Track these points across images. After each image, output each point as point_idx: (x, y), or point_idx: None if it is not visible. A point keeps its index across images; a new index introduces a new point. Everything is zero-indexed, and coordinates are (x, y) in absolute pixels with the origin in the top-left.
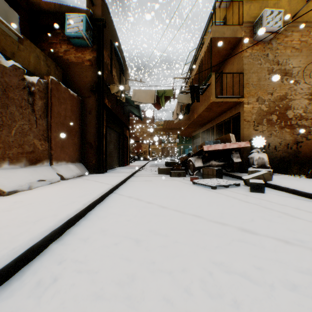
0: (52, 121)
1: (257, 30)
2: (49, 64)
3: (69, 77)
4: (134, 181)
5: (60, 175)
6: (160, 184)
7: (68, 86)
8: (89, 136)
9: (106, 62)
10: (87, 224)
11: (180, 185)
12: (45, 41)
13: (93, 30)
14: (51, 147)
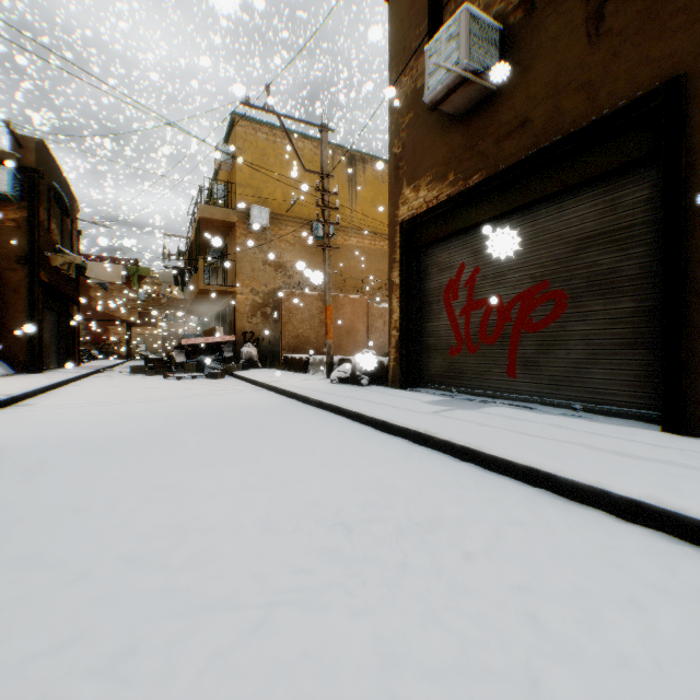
0: None
1: (248, 221)
2: None
3: None
4: (92, 379)
5: None
6: (126, 379)
7: None
8: (17, 323)
9: (44, 220)
10: (57, 391)
11: (148, 379)
12: None
13: (23, 180)
14: None
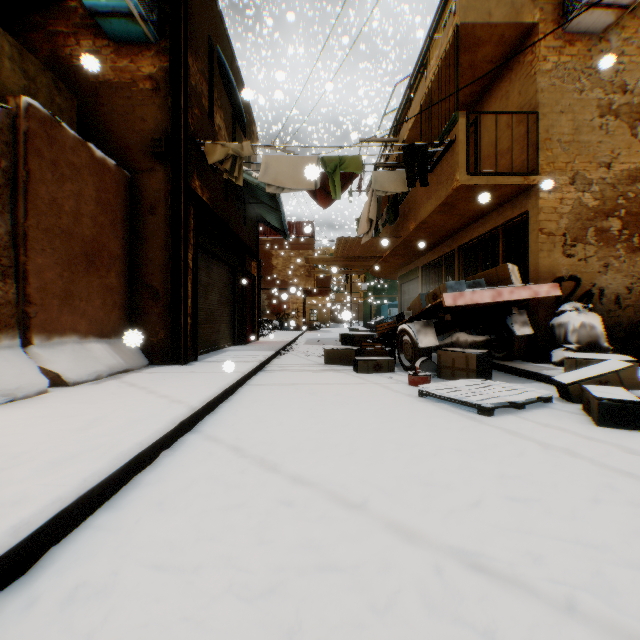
0: (32, 222)
1: (575, 4)
2: (32, 73)
3: (99, 120)
4: (262, 387)
5: (54, 373)
6: (332, 395)
7: (98, 142)
8: (151, 269)
9: (196, 88)
10: None
11: (387, 402)
12: (39, 29)
13: (160, 2)
14: (27, 296)
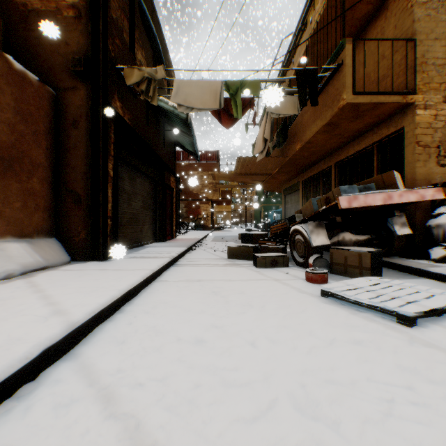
0: None
1: None
2: None
3: (28, 44)
4: (170, 283)
5: None
6: (235, 294)
7: (27, 64)
8: (74, 177)
9: (117, 22)
10: None
11: (293, 304)
12: None
13: None
14: None
